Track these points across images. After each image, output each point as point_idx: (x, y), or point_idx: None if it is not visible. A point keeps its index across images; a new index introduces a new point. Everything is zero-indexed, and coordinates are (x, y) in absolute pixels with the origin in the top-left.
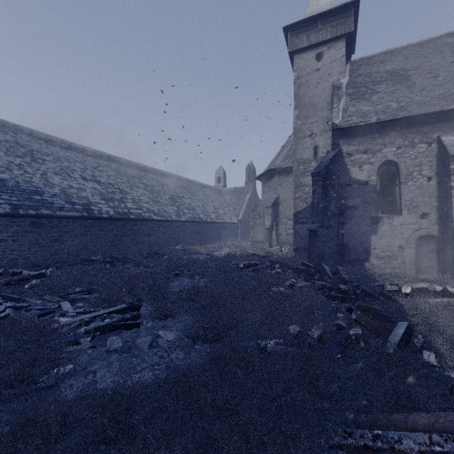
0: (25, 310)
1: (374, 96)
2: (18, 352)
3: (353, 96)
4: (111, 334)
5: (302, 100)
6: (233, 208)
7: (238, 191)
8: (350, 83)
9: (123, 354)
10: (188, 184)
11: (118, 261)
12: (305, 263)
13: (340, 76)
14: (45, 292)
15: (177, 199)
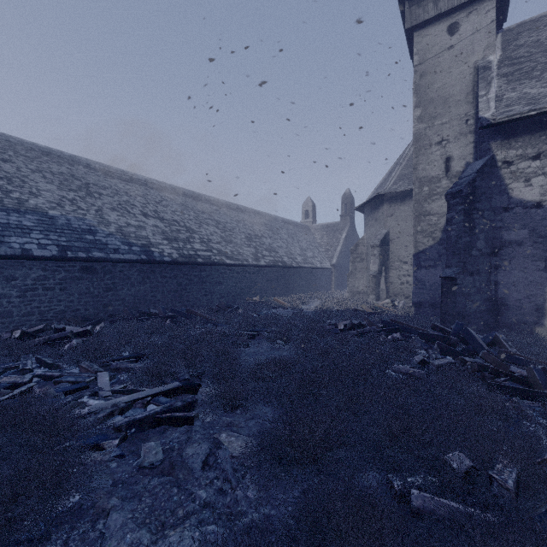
0: (54, 382)
1: None
2: (2, 465)
3: (511, 77)
4: (152, 432)
5: (426, 94)
6: (325, 250)
7: (331, 228)
8: (505, 59)
9: (162, 476)
10: (268, 220)
11: (180, 316)
12: (437, 326)
13: (488, 52)
14: (84, 357)
15: (255, 239)
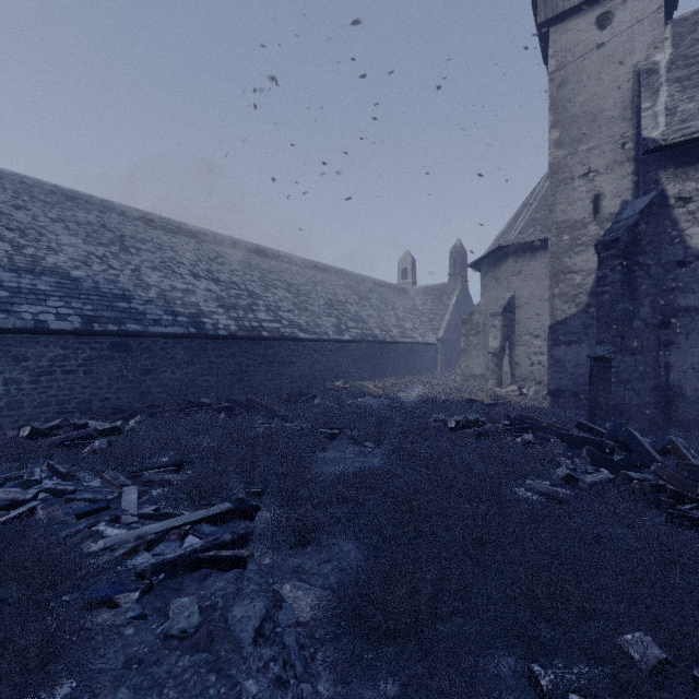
0: (65, 499)
1: None
2: None
3: (688, 82)
4: (188, 579)
5: (567, 109)
6: (429, 319)
7: (437, 291)
8: (677, 59)
9: (195, 652)
10: (355, 281)
11: (239, 407)
12: (585, 424)
13: (653, 50)
14: (109, 464)
15: (337, 305)
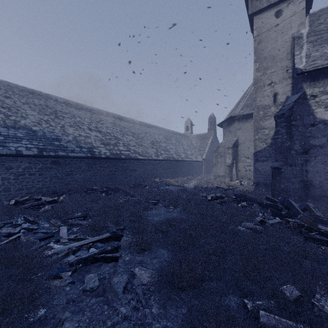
0: (33, 232)
1: None
2: None
3: (316, 43)
4: (92, 266)
5: (262, 54)
6: (198, 150)
7: (202, 137)
8: (311, 32)
9: (97, 297)
10: (164, 132)
11: (111, 190)
12: (269, 198)
13: (300, 28)
14: (52, 216)
15: (156, 143)
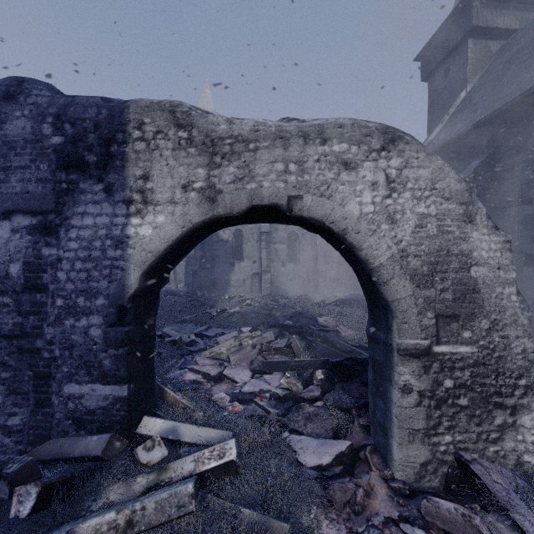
0: None
1: None
2: None
3: None
4: None
5: None
6: None
7: None
8: None
9: None
10: None
11: None
12: (188, 291)
13: None
14: None
15: None
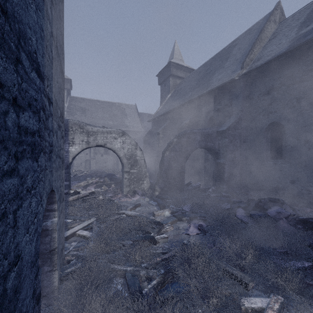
0: None
1: (75, 116)
2: None
3: (69, 113)
4: None
5: None
6: None
7: None
8: (68, 107)
9: None
10: None
11: None
12: None
13: (65, 103)
14: None
15: None
